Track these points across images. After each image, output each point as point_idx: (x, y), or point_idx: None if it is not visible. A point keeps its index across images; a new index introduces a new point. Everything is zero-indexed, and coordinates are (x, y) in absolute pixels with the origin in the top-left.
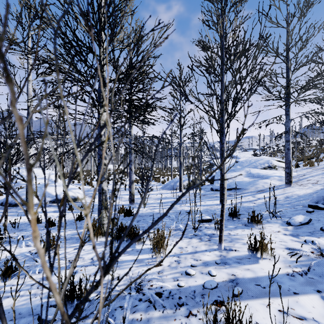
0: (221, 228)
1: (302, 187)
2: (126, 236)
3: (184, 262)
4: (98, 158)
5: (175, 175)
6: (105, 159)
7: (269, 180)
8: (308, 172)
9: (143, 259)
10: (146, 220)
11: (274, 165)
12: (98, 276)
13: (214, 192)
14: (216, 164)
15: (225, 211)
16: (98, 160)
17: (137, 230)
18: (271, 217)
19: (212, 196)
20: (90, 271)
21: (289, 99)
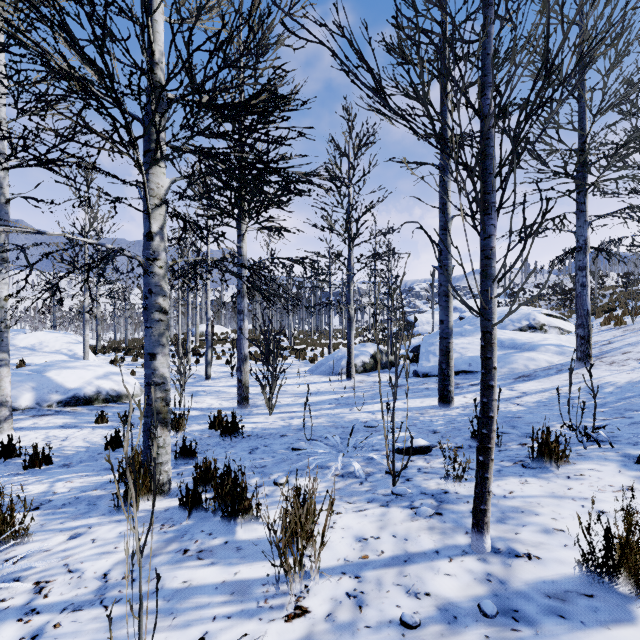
0: (483, 488)
1: (618, 367)
2: (212, 498)
3: (377, 605)
4: (146, 294)
5: (338, 346)
6: (163, 297)
7: (538, 354)
8: (617, 337)
9: (250, 582)
10: (271, 447)
11: (540, 324)
12: None
13: (421, 380)
14: (464, 301)
15: (493, 438)
16: (146, 300)
17: (241, 485)
18: (584, 444)
19: (419, 388)
20: (81, 632)
21: (585, 177)
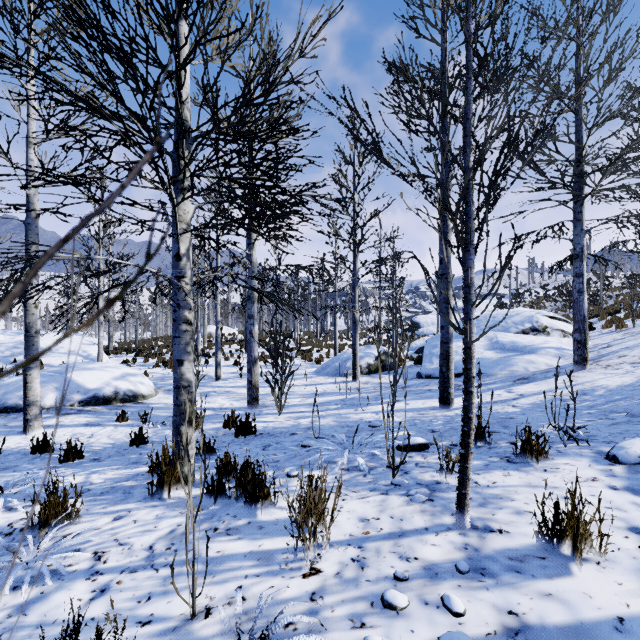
0: (464, 476)
1: (612, 370)
2: (235, 487)
3: (376, 566)
4: (174, 307)
5: (343, 347)
6: (189, 310)
7: (538, 357)
8: (616, 341)
9: (272, 552)
10: (282, 445)
11: (542, 326)
12: (159, 602)
13: (424, 381)
14: (450, 321)
15: (472, 435)
16: (174, 313)
17: (261, 475)
18: (564, 442)
19: (422, 389)
20: (140, 587)
21: (581, 188)
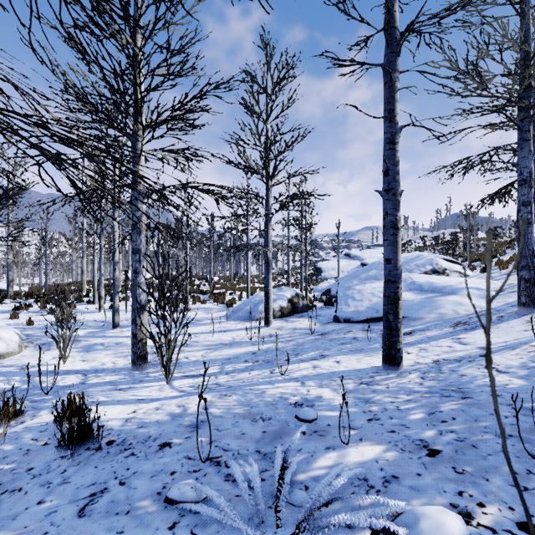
0: None
1: None
2: None
3: None
4: None
5: (255, 290)
6: None
7: (462, 298)
8: None
9: None
10: (129, 489)
11: (442, 268)
12: None
13: (344, 326)
14: None
15: None
16: None
17: None
18: None
19: (345, 337)
20: None
21: (529, 102)
